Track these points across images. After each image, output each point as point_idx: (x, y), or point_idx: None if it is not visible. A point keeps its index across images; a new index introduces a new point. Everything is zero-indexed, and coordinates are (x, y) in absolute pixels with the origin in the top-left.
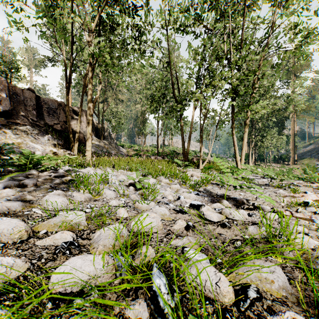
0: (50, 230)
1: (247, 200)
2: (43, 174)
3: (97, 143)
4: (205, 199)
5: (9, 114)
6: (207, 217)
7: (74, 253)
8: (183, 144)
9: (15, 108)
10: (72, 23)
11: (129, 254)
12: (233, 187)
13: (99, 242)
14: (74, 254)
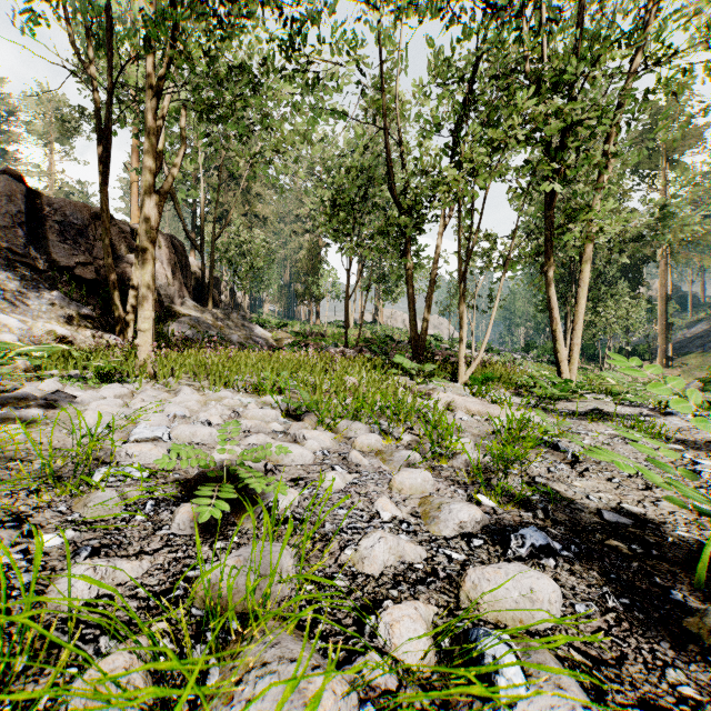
0: None
1: None
2: None
3: (195, 316)
4: (612, 599)
5: None
6: None
7: None
8: (412, 318)
9: None
10: None
11: None
12: None
13: None
14: None
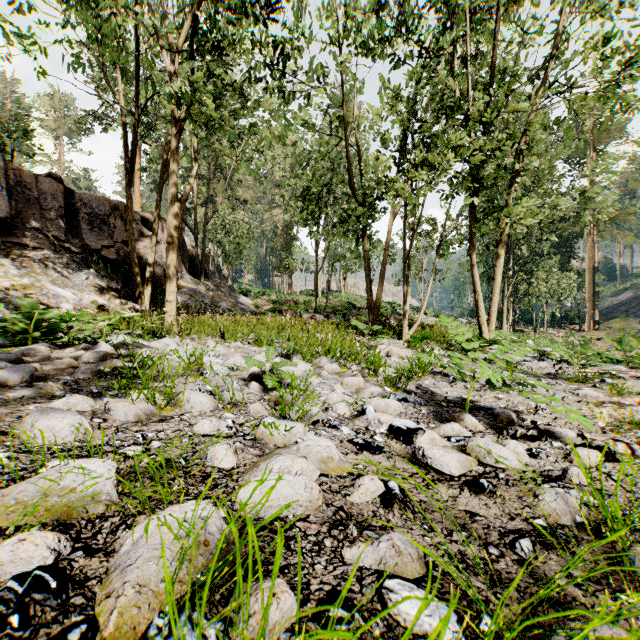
0: (0, 523)
1: (516, 412)
2: (62, 353)
3: (192, 287)
4: (423, 411)
5: (8, 227)
6: (433, 464)
7: (38, 622)
8: (369, 289)
9: (20, 215)
10: (136, 35)
11: (216, 619)
12: (486, 383)
13: (130, 572)
14: (36, 626)
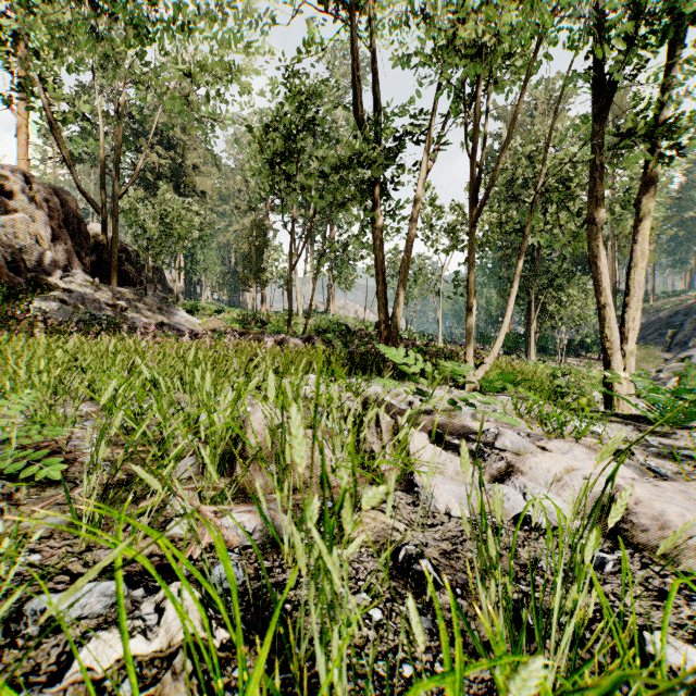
0: None
1: None
2: None
3: (80, 292)
4: None
5: None
6: None
7: None
8: (381, 294)
9: None
10: None
11: None
12: None
13: None
14: None
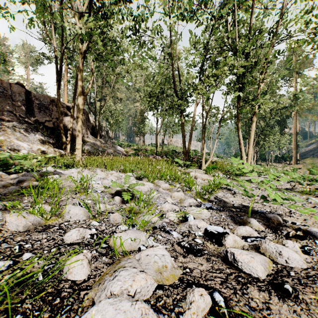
0: None
1: (279, 215)
2: (7, 178)
3: (93, 142)
4: (223, 216)
5: None
6: (243, 267)
7: None
8: (184, 143)
9: (1, 103)
10: (61, 8)
11: None
12: (261, 198)
13: None
14: None
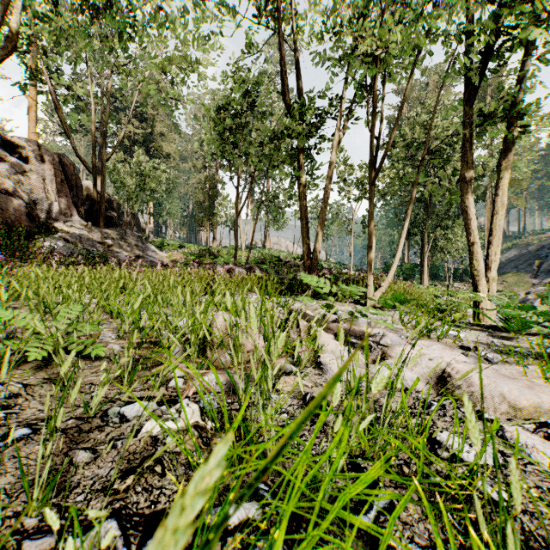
0: None
1: None
2: None
3: (78, 233)
4: None
5: None
6: None
7: None
8: (305, 234)
9: None
10: None
11: None
12: None
13: None
14: None
